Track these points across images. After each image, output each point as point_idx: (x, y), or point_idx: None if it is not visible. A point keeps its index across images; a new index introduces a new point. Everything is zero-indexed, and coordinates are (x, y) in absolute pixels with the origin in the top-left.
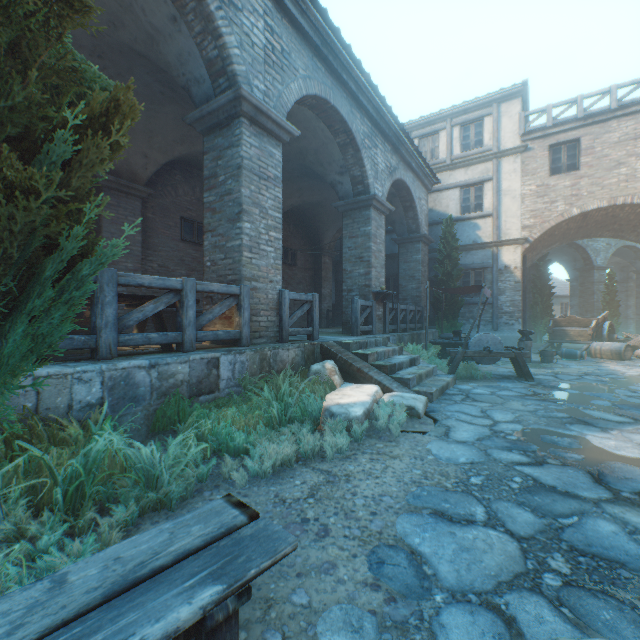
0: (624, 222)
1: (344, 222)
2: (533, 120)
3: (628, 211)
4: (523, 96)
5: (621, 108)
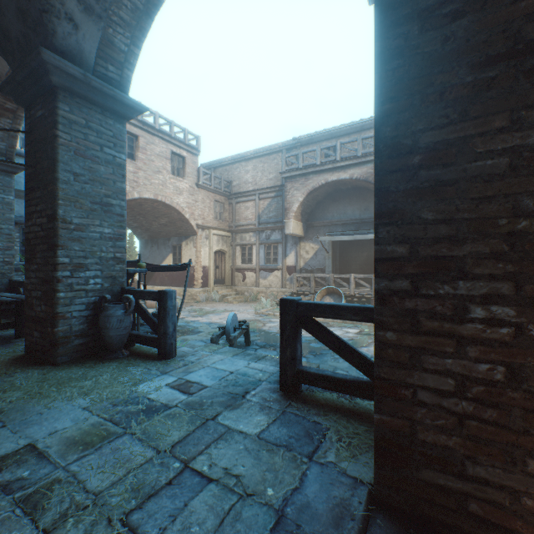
0: (139, 210)
1: (63, 111)
2: None
3: (155, 205)
4: None
5: (162, 133)
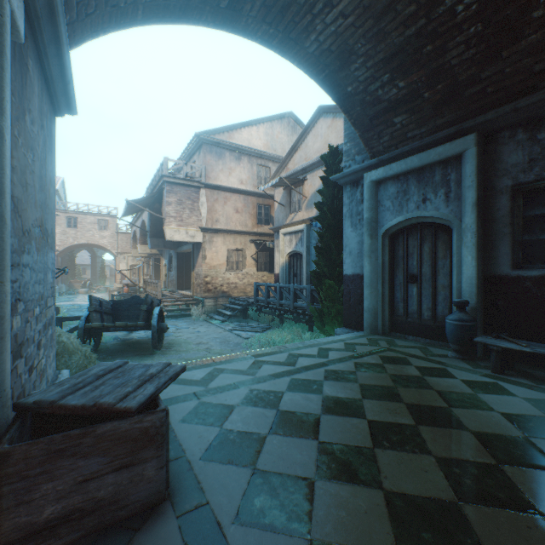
0: (97, 246)
1: None
2: (61, 205)
3: (95, 245)
4: (57, 193)
5: (91, 212)
